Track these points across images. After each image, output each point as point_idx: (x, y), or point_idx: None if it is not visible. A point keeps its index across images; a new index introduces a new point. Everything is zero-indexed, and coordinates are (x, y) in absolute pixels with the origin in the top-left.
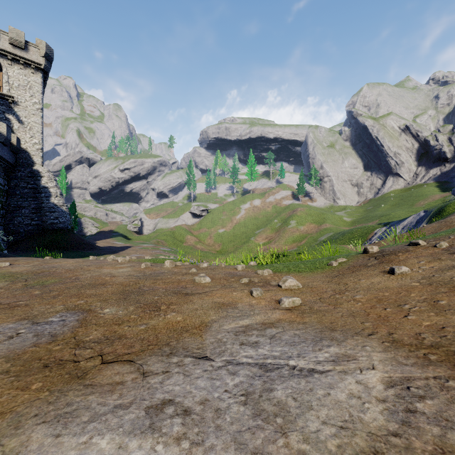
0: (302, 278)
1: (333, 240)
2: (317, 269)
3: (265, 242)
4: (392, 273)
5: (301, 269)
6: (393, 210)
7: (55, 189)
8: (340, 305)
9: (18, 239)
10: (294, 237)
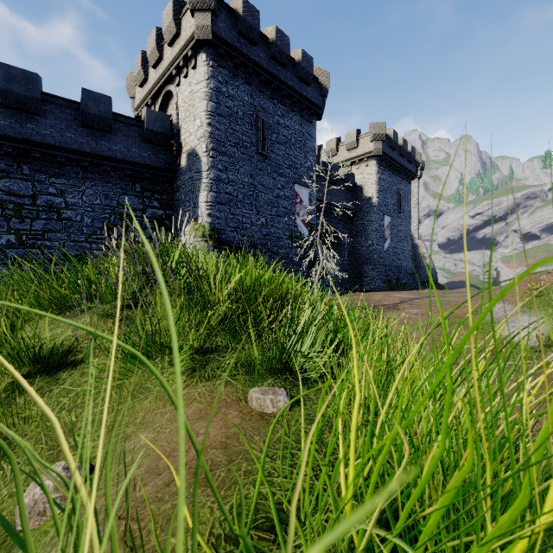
0: None
1: None
2: None
3: None
4: None
5: None
6: None
7: (426, 254)
8: None
9: None
10: None
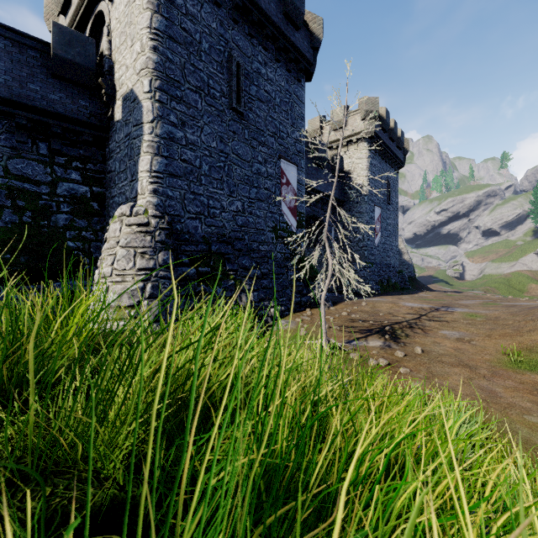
0: None
1: None
2: None
3: None
4: None
5: None
6: None
7: (404, 249)
8: None
9: None
10: None
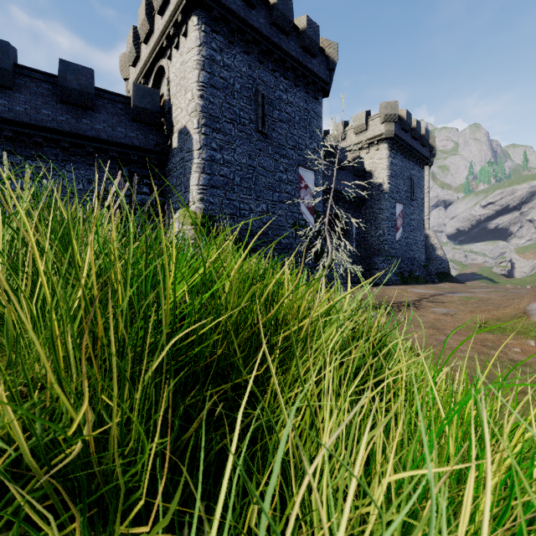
0: None
1: None
2: None
3: None
4: None
5: None
6: None
7: (437, 245)
8: None
9: None
10: None
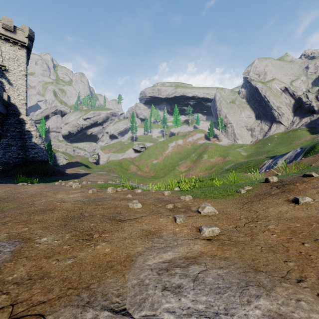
0: (217, 204)
1: (234, 169)
2: (228, 195)
3: (186, 170)
4: (297, 202)
5: (215, 195)
6: (277, 147)
7: (35, 132)
8: (256, 236)
9: (8, 168)
10: (206, 166)
